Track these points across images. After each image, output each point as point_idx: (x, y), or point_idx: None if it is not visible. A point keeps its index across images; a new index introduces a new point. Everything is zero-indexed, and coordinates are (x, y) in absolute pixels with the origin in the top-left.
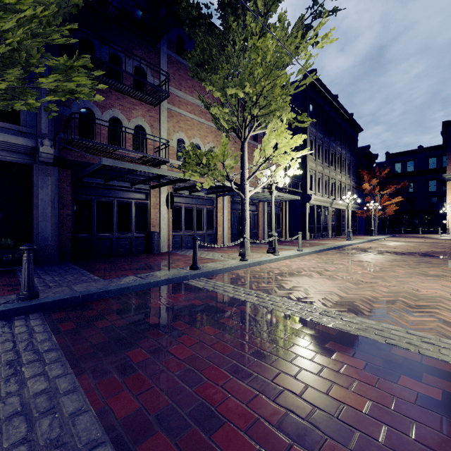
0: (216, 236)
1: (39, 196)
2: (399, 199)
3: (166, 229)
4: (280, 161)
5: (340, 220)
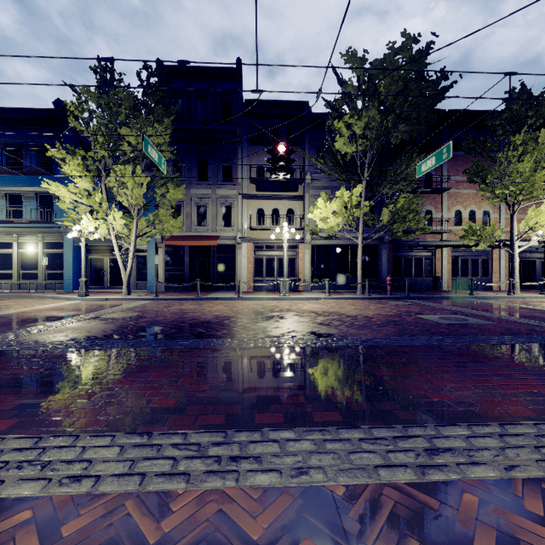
0: (491, 281)
1: (382, 259)
2: None
3: (446, 275)
4: (541, 229)
5: None
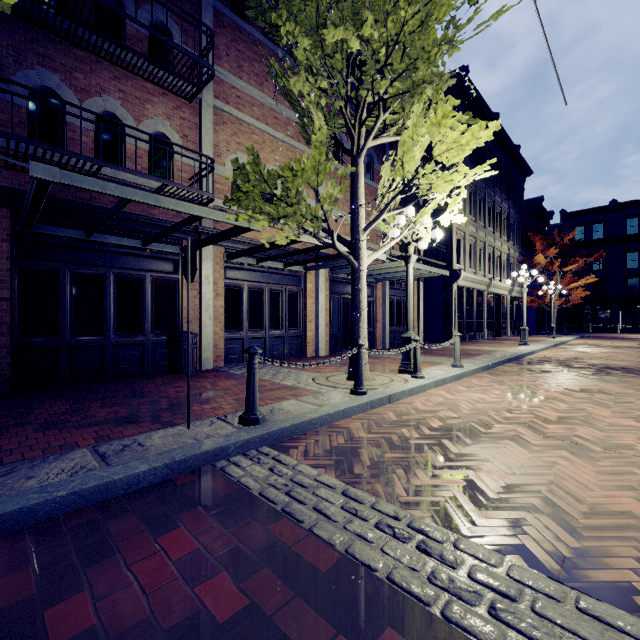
0: (305, 339)
1: None
2: (592, 278)
3: (213, 327)
4: (435, 185)
5: (499, 312)
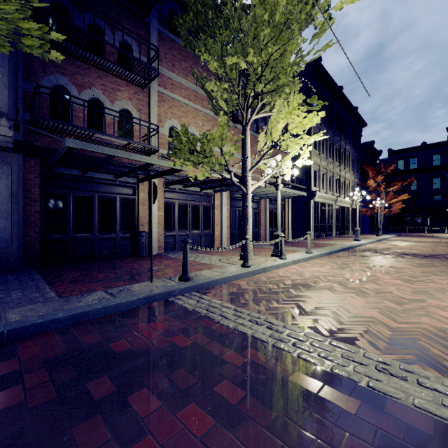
0: (214, 236)
1: None
2: (406, 196)
3: (157, 228)
4: (290, 146)
5: (344, 219)
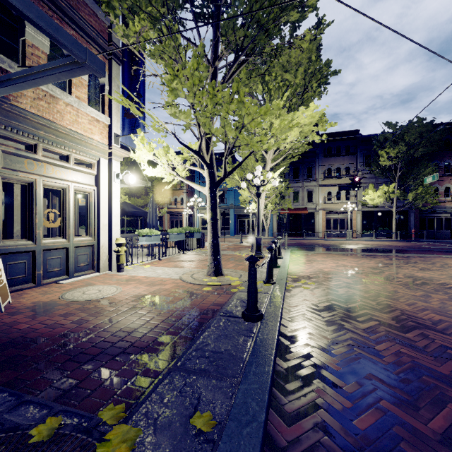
0: None
1: (410, 219)
2: None
3: None
4: None
5: None
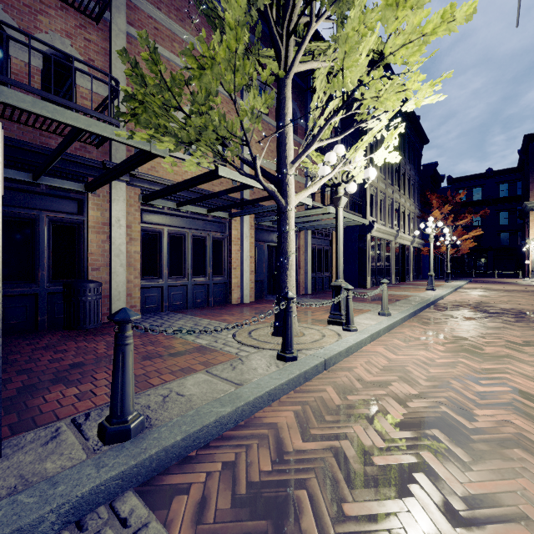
0: (230, 286)
1: None
2: (479, 232)
3: (125, 275)
4: (382, 99)
5: (403, 260)
